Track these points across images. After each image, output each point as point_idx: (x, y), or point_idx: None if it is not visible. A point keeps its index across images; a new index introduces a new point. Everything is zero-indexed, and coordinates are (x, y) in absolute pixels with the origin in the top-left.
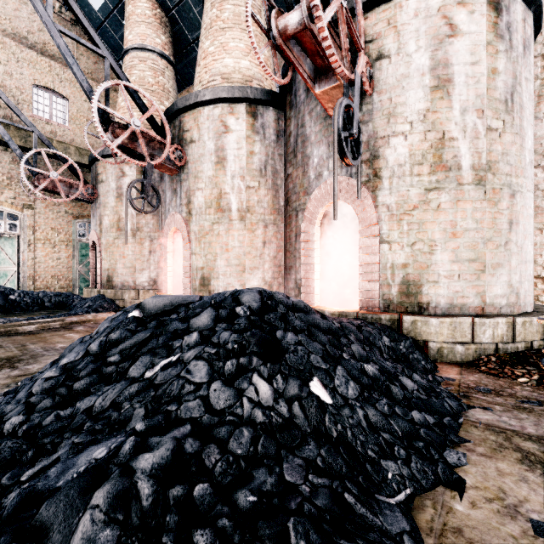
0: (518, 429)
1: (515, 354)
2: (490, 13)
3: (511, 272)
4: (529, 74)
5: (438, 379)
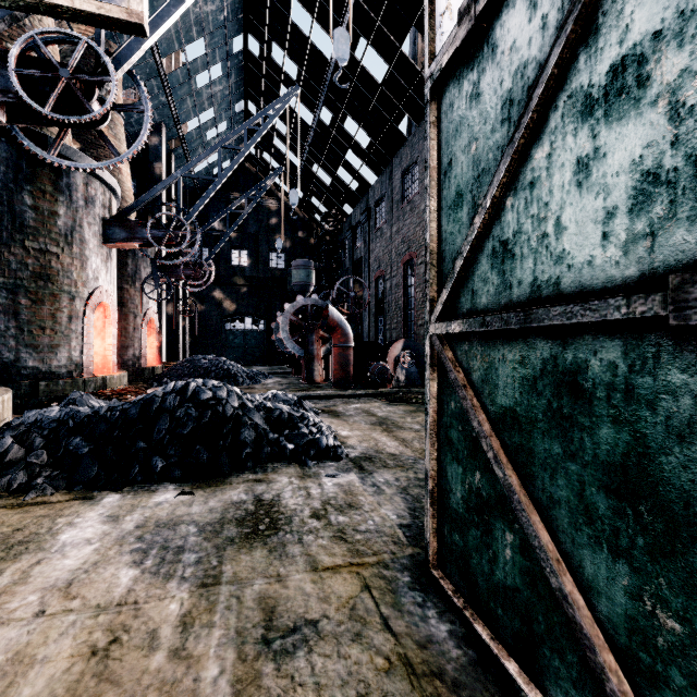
0: None
1: None
2: None
3: None
4: None
5: None
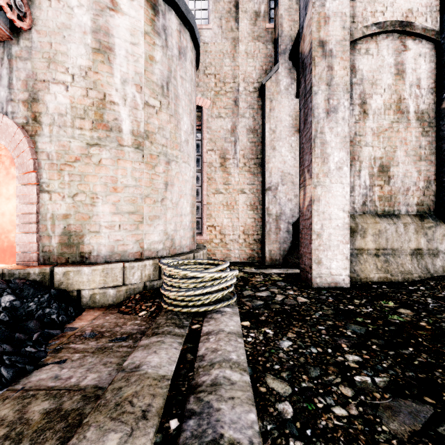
0: (60, 383)
1: (158, 289)
2: (148, 9)
3: (167, 223)
4: (185, 75)
5: (51, 334)
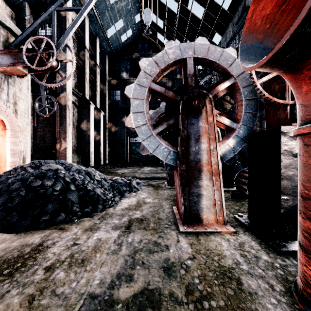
0: None
1: None
2: None
3: None
4: None
5: None
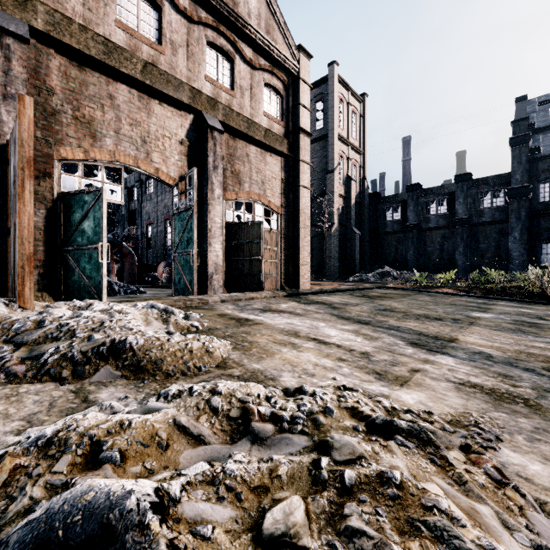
0: None
1: None
2: None
3: None
4: None
5: None
